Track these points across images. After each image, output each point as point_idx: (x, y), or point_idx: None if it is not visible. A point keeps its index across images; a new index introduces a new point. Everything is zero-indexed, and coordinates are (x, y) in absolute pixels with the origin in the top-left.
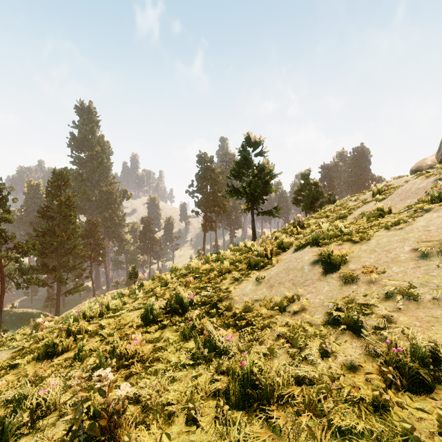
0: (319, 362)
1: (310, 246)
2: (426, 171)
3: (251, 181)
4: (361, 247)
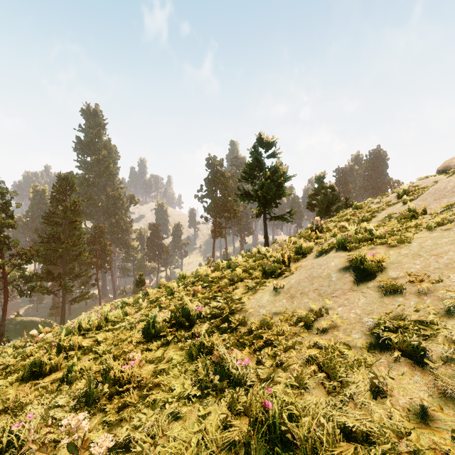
0: (371, 404)
1: (335, 250)
2: None
3: (263, 183)
4: (400, 251)
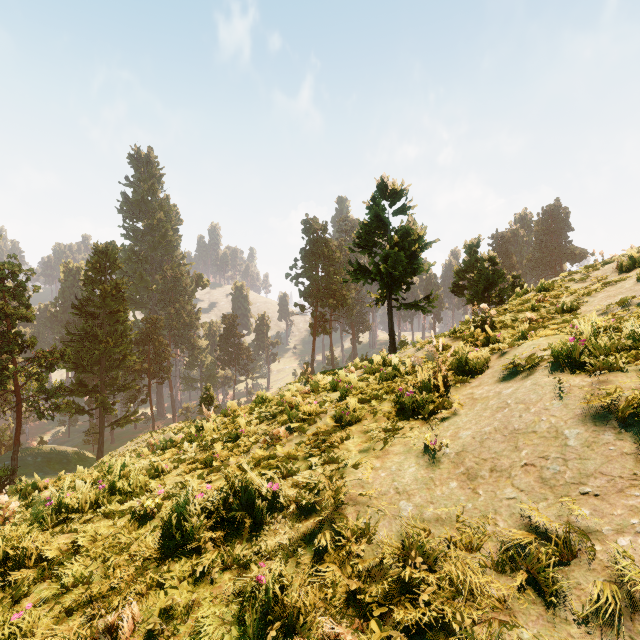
0: None
1: (548, 370)
2: None
3: (387, 253)
4: None
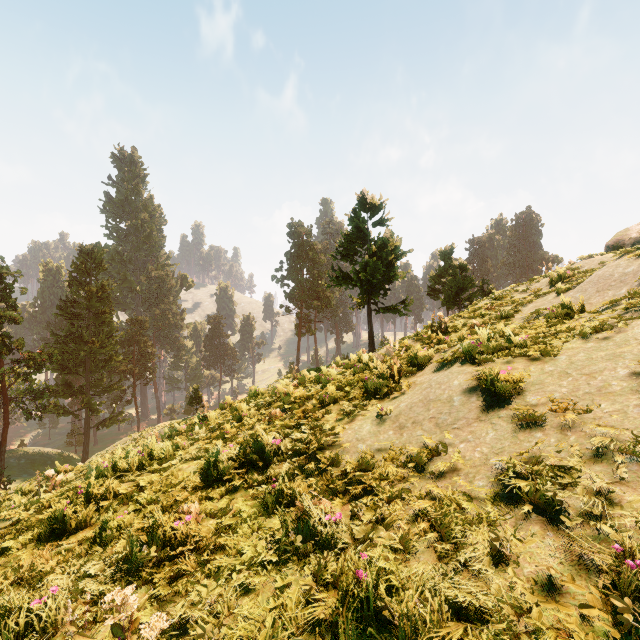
0: (490, 573)
1: (460, 363)
2: (635, 247)
3: (367, 262)
4: (544, 367)
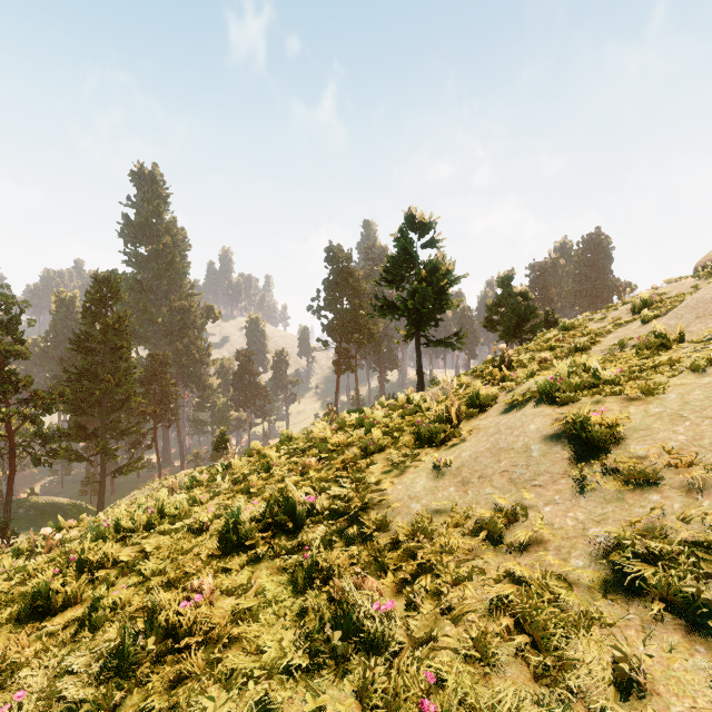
0: (617, 709)
1: (535, 403)
2: None
3: (415, 289)
4: (648, 408)
